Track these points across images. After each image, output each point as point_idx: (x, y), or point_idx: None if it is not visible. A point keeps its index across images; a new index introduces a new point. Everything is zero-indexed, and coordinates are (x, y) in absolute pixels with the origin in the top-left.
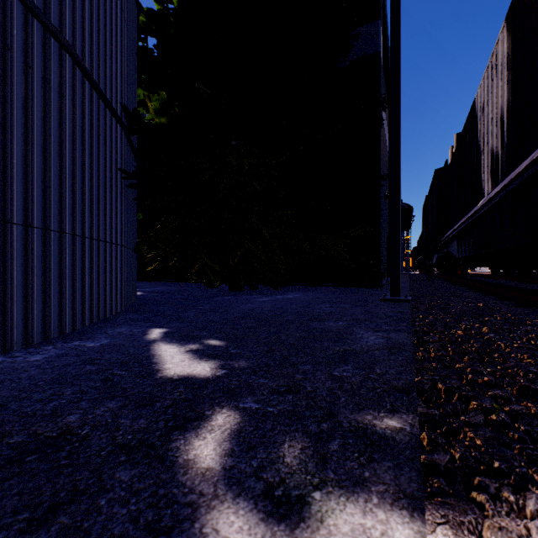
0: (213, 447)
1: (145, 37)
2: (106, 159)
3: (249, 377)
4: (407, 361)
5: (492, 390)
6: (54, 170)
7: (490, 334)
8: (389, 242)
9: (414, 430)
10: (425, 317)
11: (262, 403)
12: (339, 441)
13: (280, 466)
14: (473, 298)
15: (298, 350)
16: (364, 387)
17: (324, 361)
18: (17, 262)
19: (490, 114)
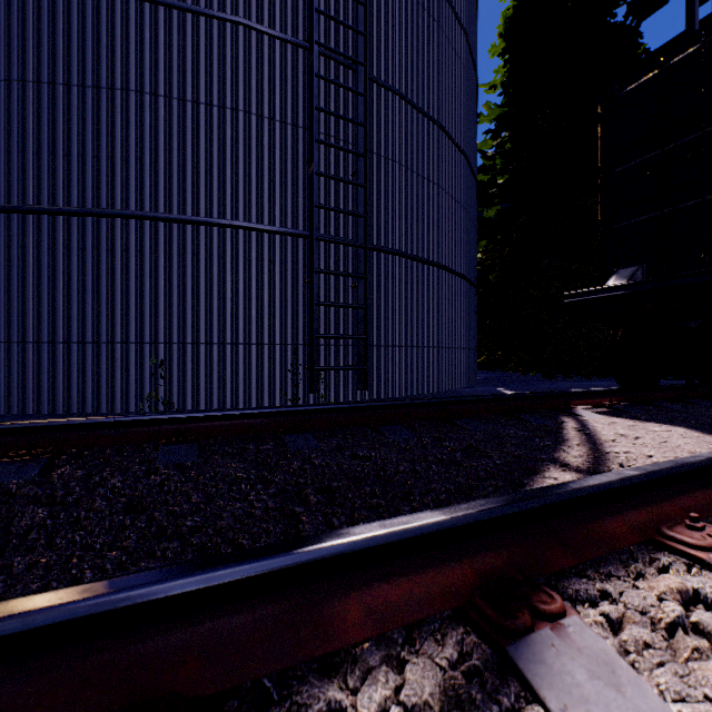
0: None
1: None
2: (471, 310)
3: None
4: None
5: None
6: (462, 327)
7: None
8: None
9: None
10: None
11: None
12: None
13: None
14: None
15: None
16: None
17: None
18: (456, 361)
19: None
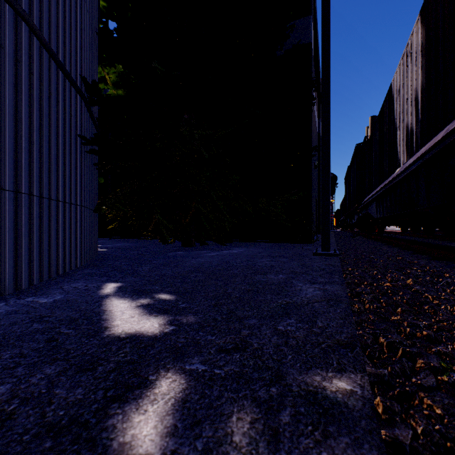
0: (154, 424)
1: (106, 21)
2: (65, 125)
3: (196, 333)
4: (345, 313)
5: (435, 346)
6: (8, 132)
7: (416, 287)
8: (318, 205)
9: (365, 393)
10: (354, 270)
11: (209, 364)
12: (290, 410)
13: (228, 449)
14: (392, 252)
15: (243, 304)
16: (309, 343)
17: (269, 315)
18: None
19: (405, 95)
